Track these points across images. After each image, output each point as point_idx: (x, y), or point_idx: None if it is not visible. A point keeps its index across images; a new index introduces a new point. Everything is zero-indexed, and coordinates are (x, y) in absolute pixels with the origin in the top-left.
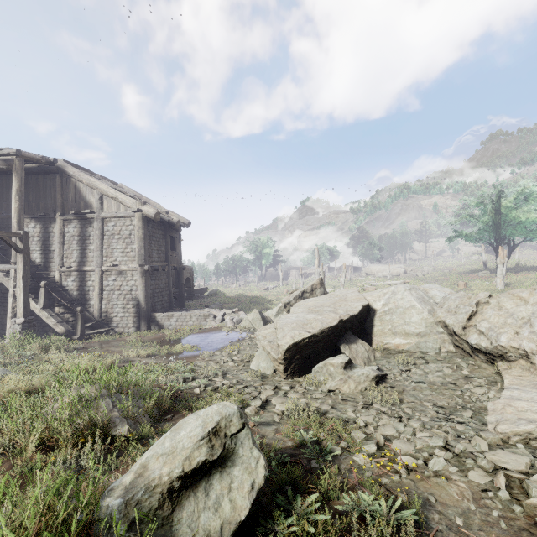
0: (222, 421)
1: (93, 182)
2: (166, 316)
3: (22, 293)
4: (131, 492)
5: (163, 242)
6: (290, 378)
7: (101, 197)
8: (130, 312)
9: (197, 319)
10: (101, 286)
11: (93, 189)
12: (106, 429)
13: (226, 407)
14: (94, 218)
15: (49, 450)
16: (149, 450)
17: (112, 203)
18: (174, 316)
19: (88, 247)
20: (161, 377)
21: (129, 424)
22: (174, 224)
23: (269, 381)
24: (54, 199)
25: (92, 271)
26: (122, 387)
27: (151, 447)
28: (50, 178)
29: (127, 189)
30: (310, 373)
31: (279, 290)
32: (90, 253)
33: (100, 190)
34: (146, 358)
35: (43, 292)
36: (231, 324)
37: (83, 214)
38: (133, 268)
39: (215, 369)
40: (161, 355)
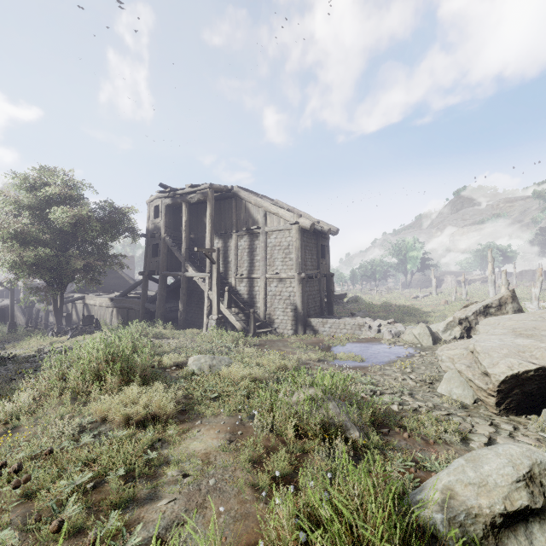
0: (535, 467)
1: (259, 202)
2: (320, 322)
3: (216, 296)
4: (450, 512)
5: (314, 251)
6: (504, 415)
7: (265, 214)
8: (288, 316)
9: (351, 327)
10: (265, 291)
11: (259, 207)
12: (341, 430)
13: (533, 452)
14: (259, 233)
15: (299, 436)
16: (445, 473)
17: (273, 218)
18: (328, 323)
19: (255, 258)
20: (352, 387)
21: (358, 430)
22: (324, 233)
23: (474, 413)
24: (231, 219)
25: (258, 278)
26: (340, 393)
27: (446, 471)
28: (228, 202)
29: (281, 203)
30: (533, 414)
31: (433, 300)
32: (256, 263)
33: (264, 207)
34: (318, 362)
35: (226, 295)
36: (389, 336)
37: (251, 230)
38: (291, 276)
39: (399, 386)
40: (329, 361)
